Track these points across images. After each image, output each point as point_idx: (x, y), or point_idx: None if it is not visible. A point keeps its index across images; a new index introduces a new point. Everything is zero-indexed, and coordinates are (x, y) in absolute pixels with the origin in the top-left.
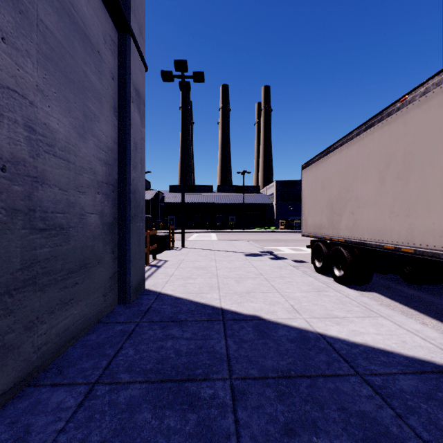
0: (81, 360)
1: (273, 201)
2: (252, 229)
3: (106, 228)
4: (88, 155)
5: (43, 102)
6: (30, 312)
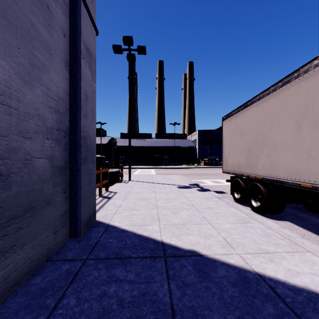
0: (17, 315)
1: (196, 144)
2: (180, 165)
3: (57, 170)
4: (35, 102)
5: None
6: None
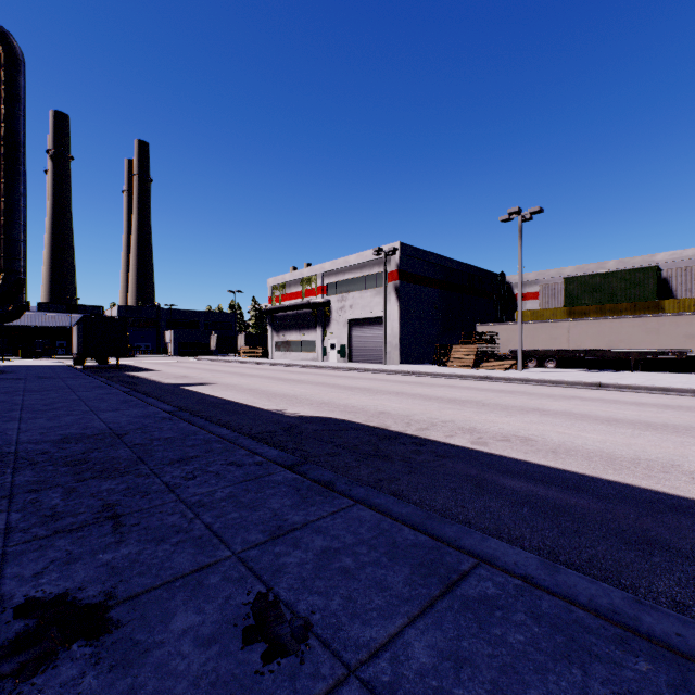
0: None
1: None
2: None
3: None
4: None
5: None
6: None
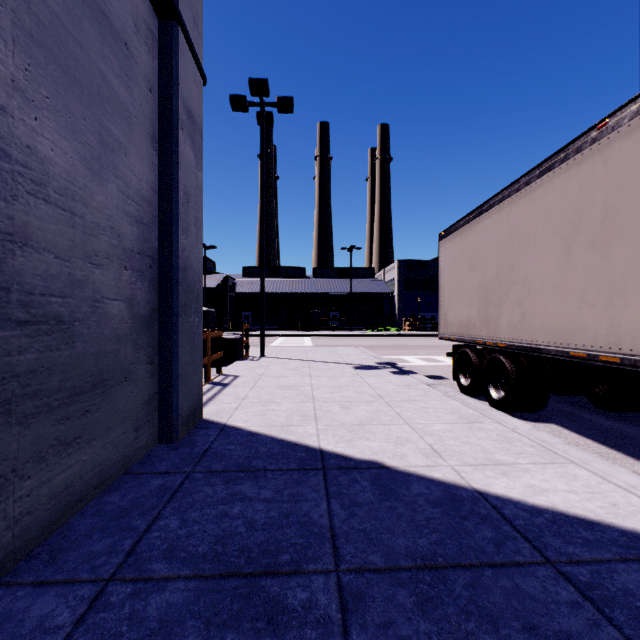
0: (90, 538)
1: (393, 289)
2: (363, 331)
3: (140, 323)
4: (107, 206)
5: (26, 111)
6: (0, 461)
